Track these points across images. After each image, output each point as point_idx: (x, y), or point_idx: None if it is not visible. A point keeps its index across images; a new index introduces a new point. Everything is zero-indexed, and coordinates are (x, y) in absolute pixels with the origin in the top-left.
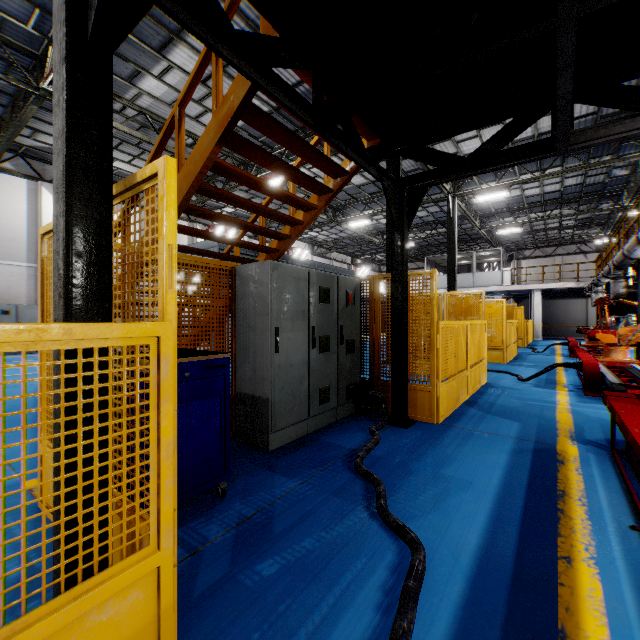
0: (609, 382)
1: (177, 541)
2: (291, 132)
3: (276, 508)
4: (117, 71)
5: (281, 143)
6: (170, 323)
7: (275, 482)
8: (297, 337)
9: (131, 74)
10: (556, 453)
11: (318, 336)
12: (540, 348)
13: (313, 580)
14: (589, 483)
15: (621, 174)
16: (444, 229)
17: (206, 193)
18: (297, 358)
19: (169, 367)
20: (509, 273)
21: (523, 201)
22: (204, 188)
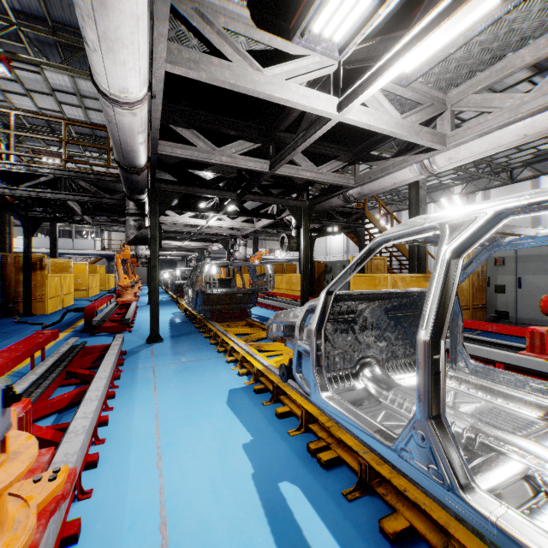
0: None
1: None
2: None
3: None
4: None
5: None
6: None
7: None
8: None
9: None
10: None
11: None
12: None
13: (19, 330)
14: None
15: None
16: None
17: None
18: None
19: None
20: (100, 242)
21: None
22: None
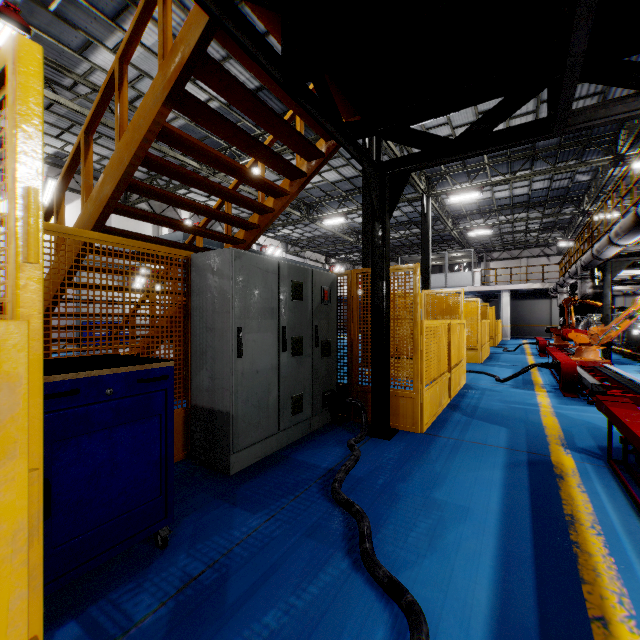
0: (589, 383)
1: (87, 627)
2: (257, 98)
3: (233, 560)
4: (65, 40)
5: (246, 112)
6: (22, 321)
7: (234, 520)
8: (265, 339)
9: (82, 45)
10: (552, 465)
11: (289, 337)
12: (510, 347)
13: None
14: (596, 503)
15: (584, 179)
16: (417, 230)
17: (155, 168)
18: (265, 363)
19: (19, 397)
20: (479, 274)
21: (493, 203)
22: (152, 160)
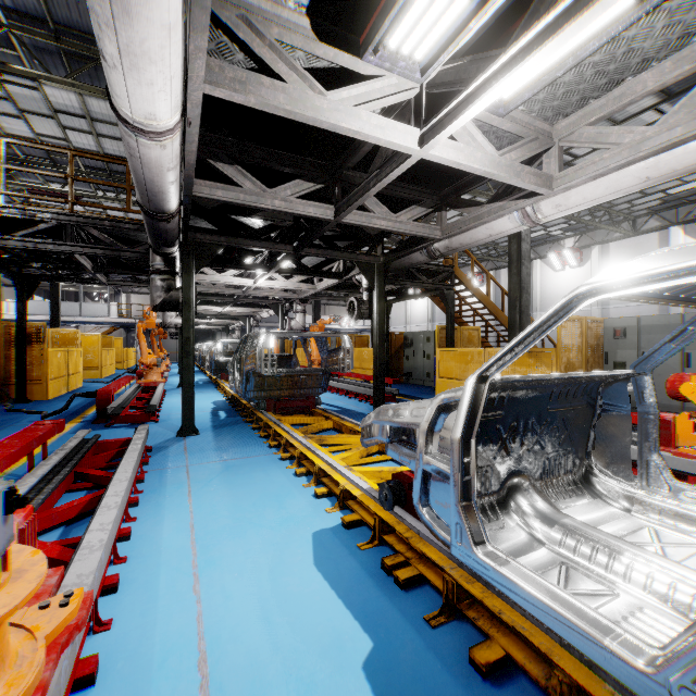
0: None
1: None
2: None
3: None
4: None
5: None
6: None
7: None
8: None
9: None
10: None
11: None
12: None
13: (11, 420)
14: None
15: None
16: None
17: None
18: None
19: None
20: (116, 307)
21: None
22: None
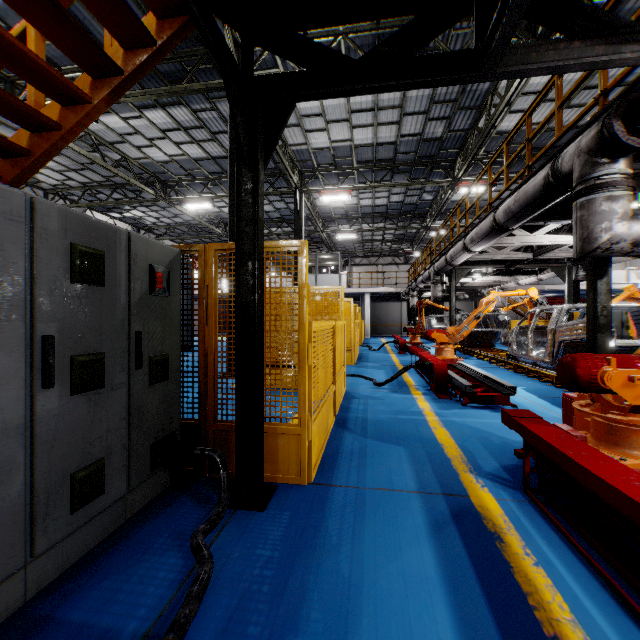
0: (463, 384)
1: None
2: None
3: None
4: None
5: None
6: None
7: None
8: None
9: None
10: (480, 515)
11: (67, 357)
12: (374, 346)
13: None
14: (565, 588)
15: (428, 199)
16: (289, 228)
17: None
18: None
19: None
20: (346, 277)
21: (358, 210)
22: None
